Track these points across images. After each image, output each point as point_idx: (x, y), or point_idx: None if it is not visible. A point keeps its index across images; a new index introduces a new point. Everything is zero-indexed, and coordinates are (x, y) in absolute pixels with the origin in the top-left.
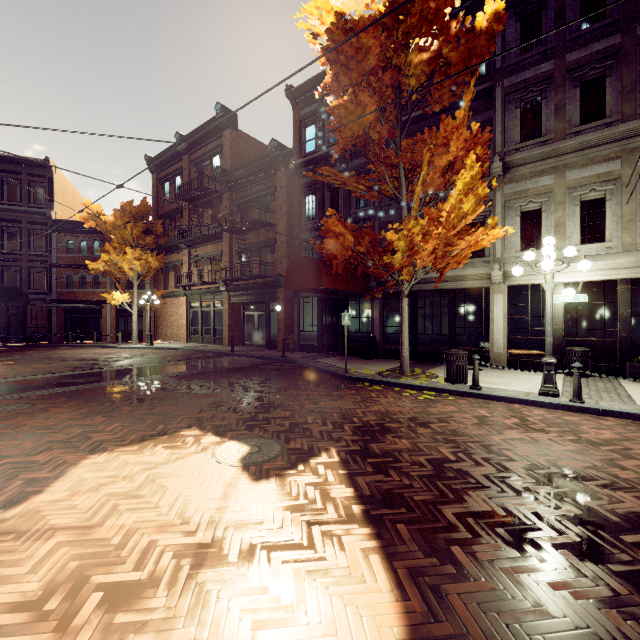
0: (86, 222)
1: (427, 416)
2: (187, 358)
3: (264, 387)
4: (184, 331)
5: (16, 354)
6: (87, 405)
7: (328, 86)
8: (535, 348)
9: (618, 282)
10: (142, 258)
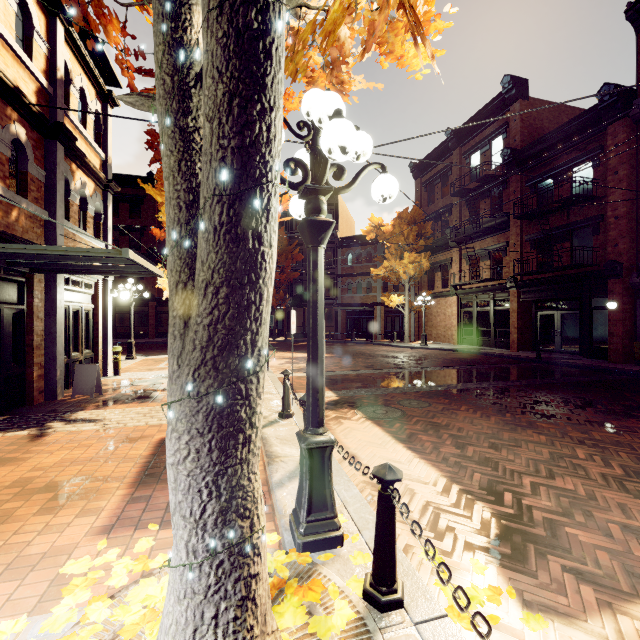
0: (368, 235)
1: None
2: (489, 362)
3: None
4: (454, 332)
5: (328, 348)
6: (485, 412)
7: None
8: None
9: None
10: (416, 261)
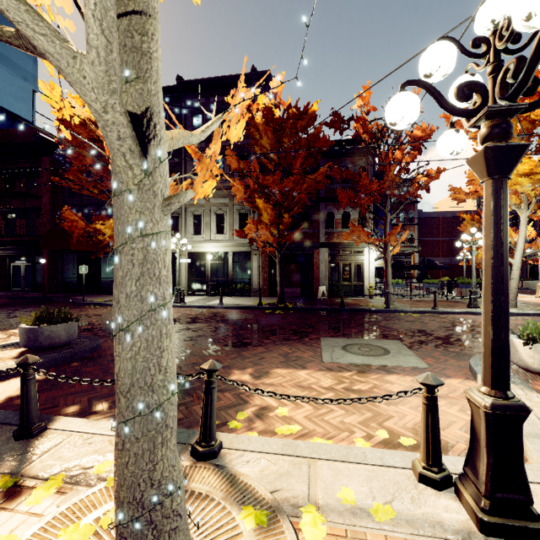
0: None
1: (106, 313)
2: None
3: (15, 311)
4: None
5: None
6: None
7: (62, 138)
8: (199, 284)
9: (228, 253)
10: None
